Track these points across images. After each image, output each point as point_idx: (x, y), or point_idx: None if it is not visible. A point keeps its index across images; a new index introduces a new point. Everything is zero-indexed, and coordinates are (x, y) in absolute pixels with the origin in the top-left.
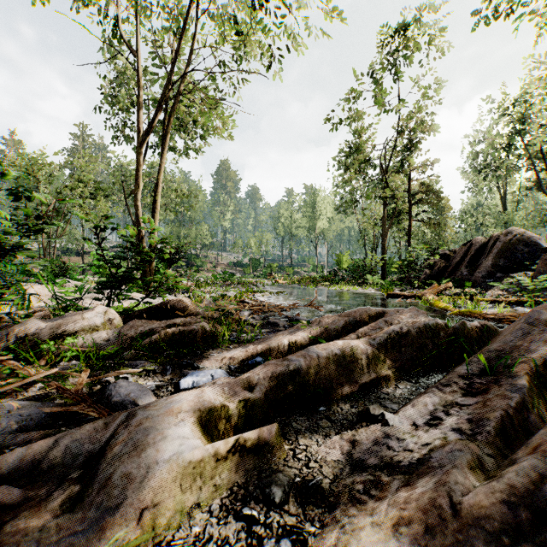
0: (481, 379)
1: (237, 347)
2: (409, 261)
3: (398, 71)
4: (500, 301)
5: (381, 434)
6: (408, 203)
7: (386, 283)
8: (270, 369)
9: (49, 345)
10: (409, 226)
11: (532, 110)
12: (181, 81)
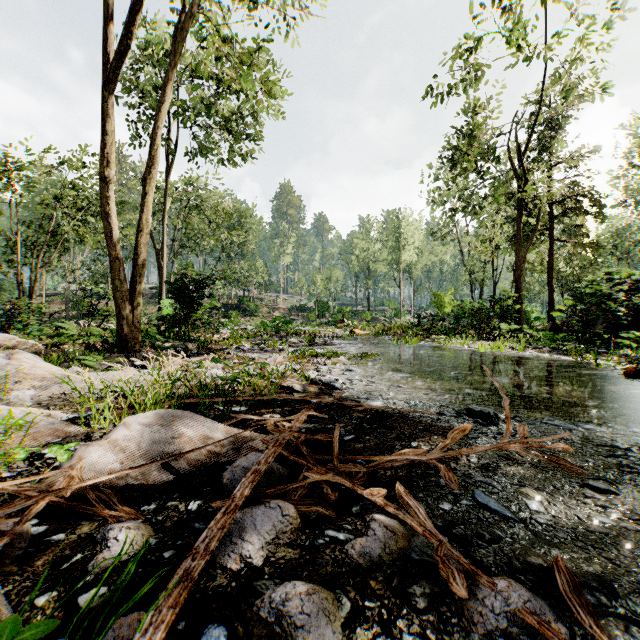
0: None
1: None
2: (602, 297)
3: None
4: None
5: None
6: (549, 216)
7: (546, 336)
8: None
9: None
10: (551, 250)
11: None
12: None
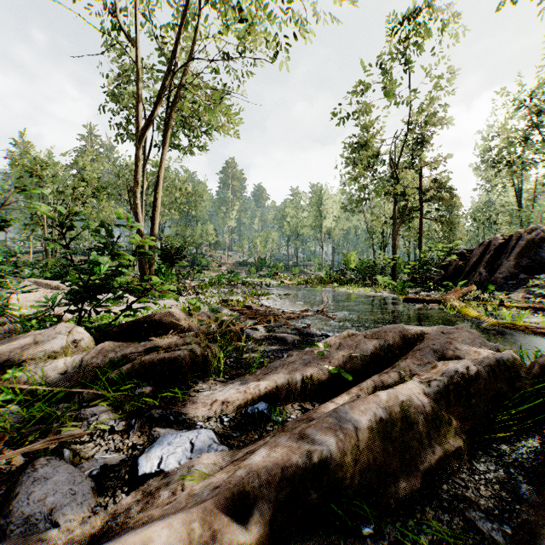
0: None
1: (234, 377)
2: (424, 261)
3: (411, 61)
4: (534, 307)
5: None
6: (420, 201)
7: (399, 284)
8: (279, 462)
9: None
10: (420, 225)
11: None
12: (183, 74)
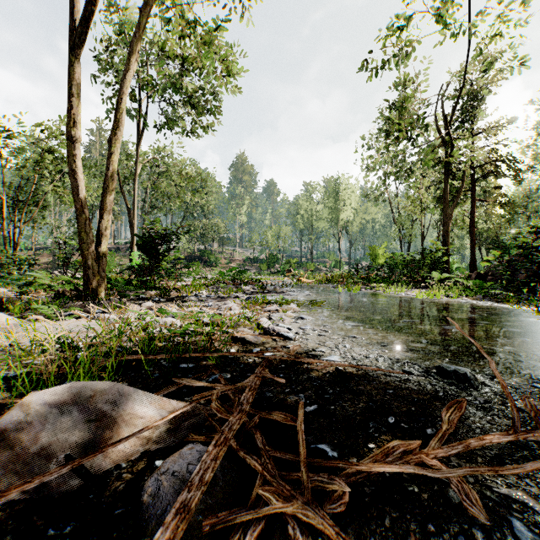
0: None
1: None
2: (530, 248)
3: None
4: None
5: None
6: (471, 179)
7: (476, 285)
8: None
9: None
10: (473, 209)
11: None
12: None
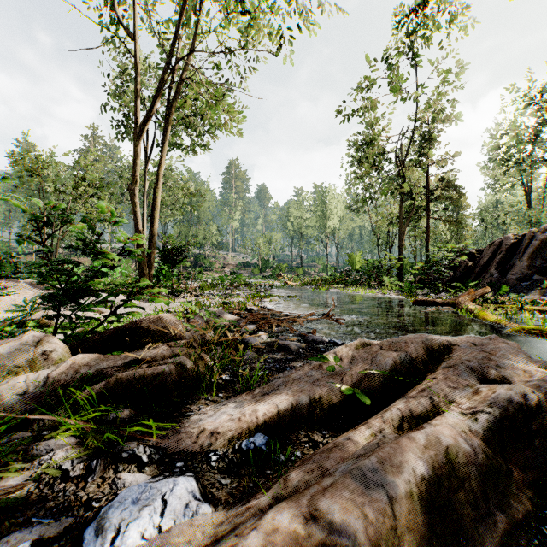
0: None
1: (229, 395)
2: (433, 261)
3: (418, 56)
4: None
5: None
6: (427, 200)
7: (406, 286)
8: None
9: None
10: (427, 225)
11: None
12: (184, 69)
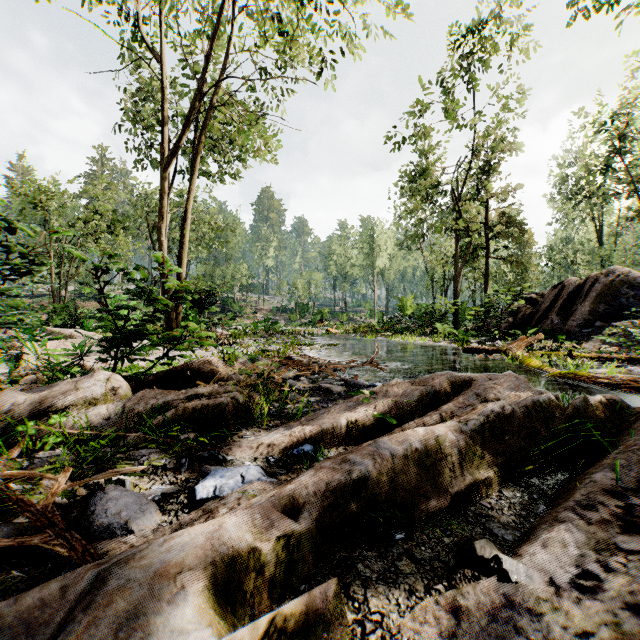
0: (636, 494)
1: (278, 425)
2: (489, 306)
3: (474, 78)
4: (605, 357)
5: (500, 599)
6: (486, 237)
7: (460, 333)
8: (324, 478)
9: (28, 427)
10: (487, 265)
11: (634, 125)
12: (214, 92)
